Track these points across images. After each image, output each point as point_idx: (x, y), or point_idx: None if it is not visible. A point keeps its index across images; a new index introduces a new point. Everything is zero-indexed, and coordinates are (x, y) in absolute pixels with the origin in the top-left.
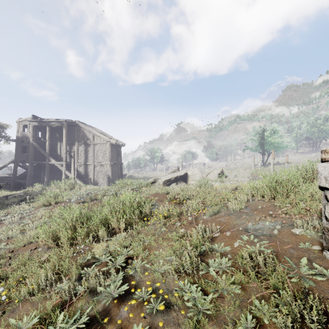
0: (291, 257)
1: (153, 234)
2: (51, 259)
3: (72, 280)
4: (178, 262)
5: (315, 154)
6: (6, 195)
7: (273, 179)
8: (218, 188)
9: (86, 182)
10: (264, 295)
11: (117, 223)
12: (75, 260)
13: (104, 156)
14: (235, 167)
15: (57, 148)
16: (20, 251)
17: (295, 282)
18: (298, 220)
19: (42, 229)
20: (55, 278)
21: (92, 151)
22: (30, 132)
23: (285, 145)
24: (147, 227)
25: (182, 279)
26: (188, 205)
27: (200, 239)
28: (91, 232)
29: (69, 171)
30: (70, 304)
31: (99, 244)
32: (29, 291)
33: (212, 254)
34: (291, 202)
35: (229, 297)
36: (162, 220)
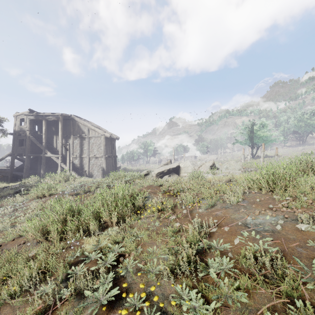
0: (300, 257)
1: (146, 228)
2: (38, 255)
3: (58, 281)
4: (174, 262)
5: (302, 147)
6: (3, 186)
7: (270, 171)
8: (211, 180)
9: (81, 174)
10: (276, 305)
11: (110, 216)
12: (63, 257)
13: (99, 149)
14: (225, 160)
15: (53, 142)
16: (9, 245)
17: (310, 289)
18: (304, 215)
19: (31, 223)
20: (40, 278)
21: (87, 145)
22: (26, 126)
23: (273, 139)
24: (140, 220)
25: (179, 282)
26: (183, 197)
27: (197, 235)
28: (82, 226)
29: (65, 163)
30: (53, 310)
31: (90, 239)
32: (10, 293)
33: (210, 252)
34: (291, 194)
35: (234, 306)
36: (155, 214)
